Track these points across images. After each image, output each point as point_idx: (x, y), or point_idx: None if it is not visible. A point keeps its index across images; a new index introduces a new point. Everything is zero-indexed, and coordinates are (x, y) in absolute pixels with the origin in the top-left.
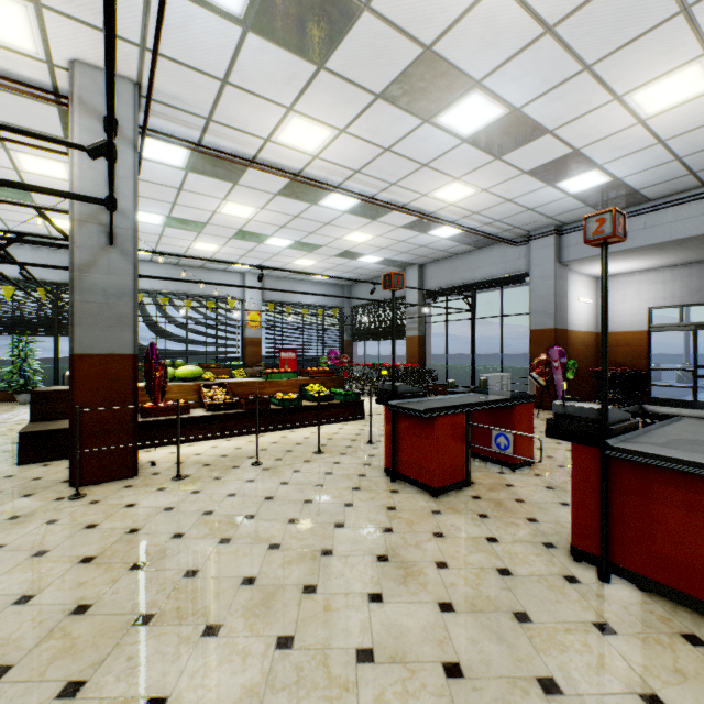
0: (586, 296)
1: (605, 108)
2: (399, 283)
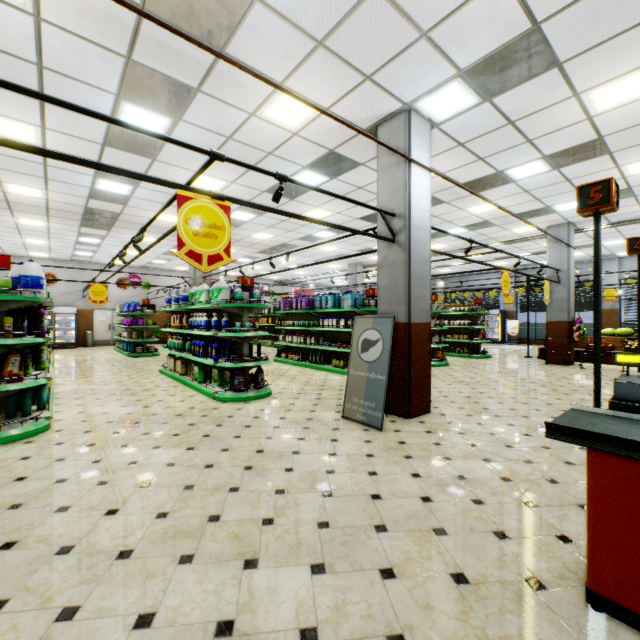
0: None
1: None
2: None
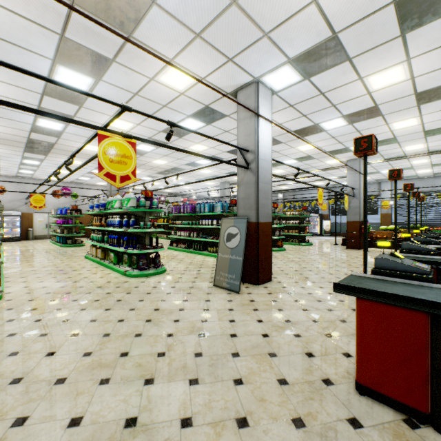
0: None
1: None
2: (421, 200)
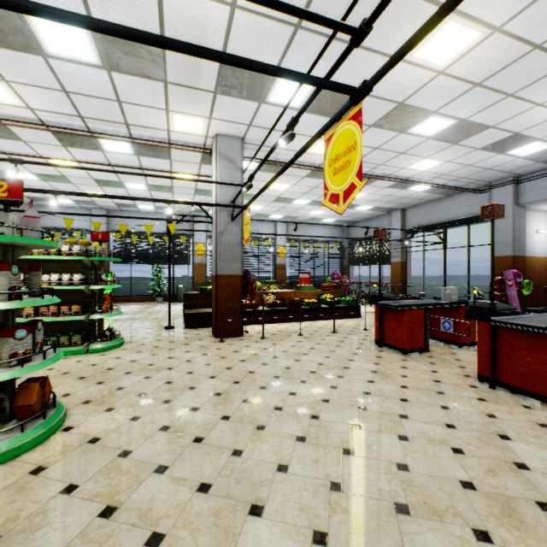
0: (546, 228)
1: (531, 110)
2: (383, 235)
